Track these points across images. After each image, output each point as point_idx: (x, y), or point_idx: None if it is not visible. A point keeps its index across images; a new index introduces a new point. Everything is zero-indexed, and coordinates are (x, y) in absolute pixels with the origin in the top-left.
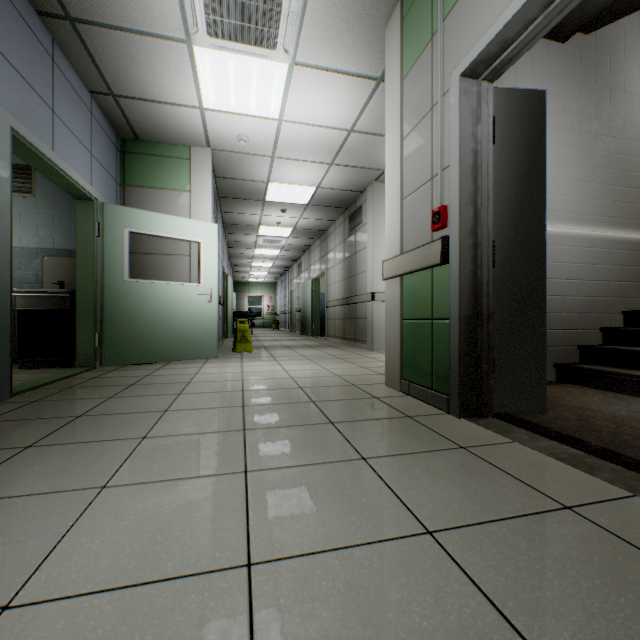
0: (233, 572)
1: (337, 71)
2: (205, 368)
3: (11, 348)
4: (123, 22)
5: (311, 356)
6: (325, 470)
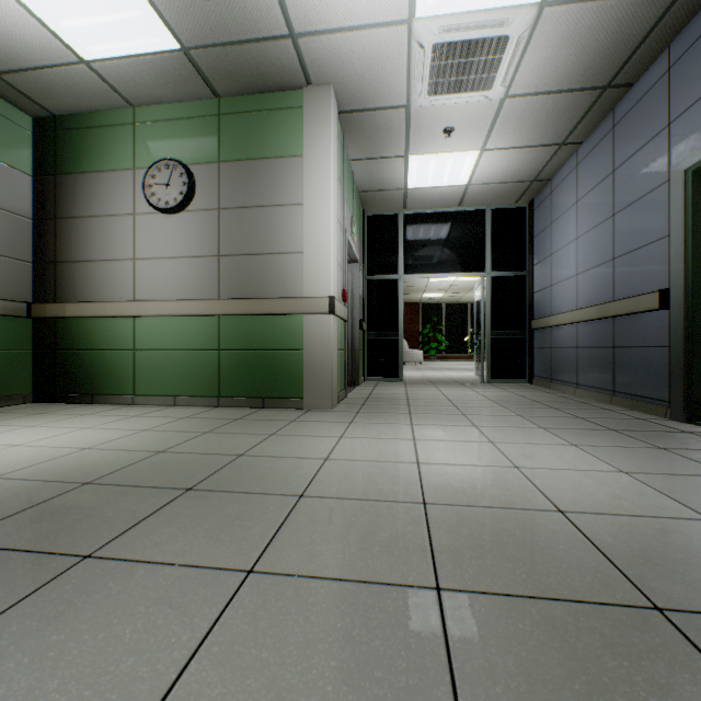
0: (442, 390)
1: (351, 26)
2: (601, 464)
3: (690, 377)
4: (613, 5)
5: (236, 539)
6: (421, 394)
